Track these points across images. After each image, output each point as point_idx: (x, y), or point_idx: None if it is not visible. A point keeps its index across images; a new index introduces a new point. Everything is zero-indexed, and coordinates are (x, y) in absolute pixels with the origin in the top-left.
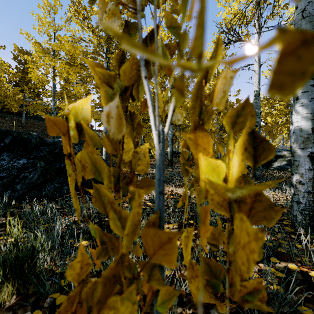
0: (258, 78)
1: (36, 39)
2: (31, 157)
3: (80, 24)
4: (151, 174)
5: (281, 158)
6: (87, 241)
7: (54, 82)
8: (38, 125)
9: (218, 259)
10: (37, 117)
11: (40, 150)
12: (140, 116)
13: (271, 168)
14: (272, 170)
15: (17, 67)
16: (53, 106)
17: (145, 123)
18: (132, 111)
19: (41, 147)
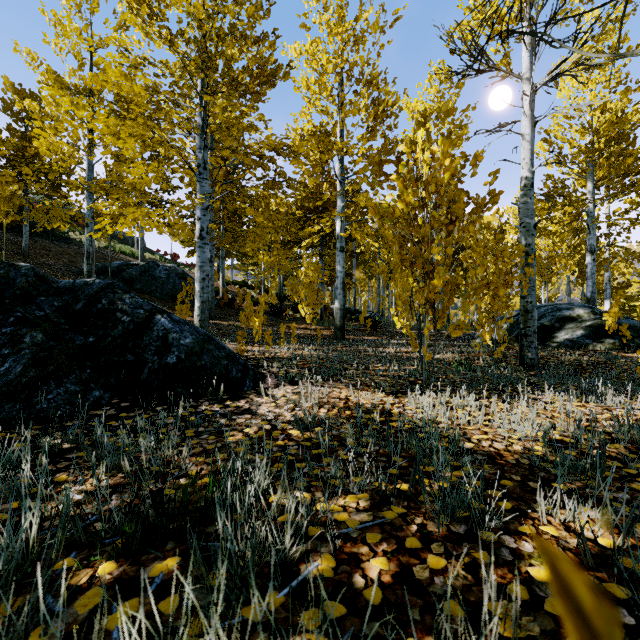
0: (530, 151)
1: (49, 66)
2: (10, 321)
3: (142, 27)
4: (299, 358)
5: (572, 323)
6: (116, 561)
7: (91, 160)
8: (58, 252)
9: (505, 632)
10: (57, 236)
11: (37, 304)
12: (276, 234)
13: (551, 344)
14: (555, 349)
15: (10, 128)
16: (88, 210)
17: (287, 251)
18: (258, 221)
19: (40, 297)
